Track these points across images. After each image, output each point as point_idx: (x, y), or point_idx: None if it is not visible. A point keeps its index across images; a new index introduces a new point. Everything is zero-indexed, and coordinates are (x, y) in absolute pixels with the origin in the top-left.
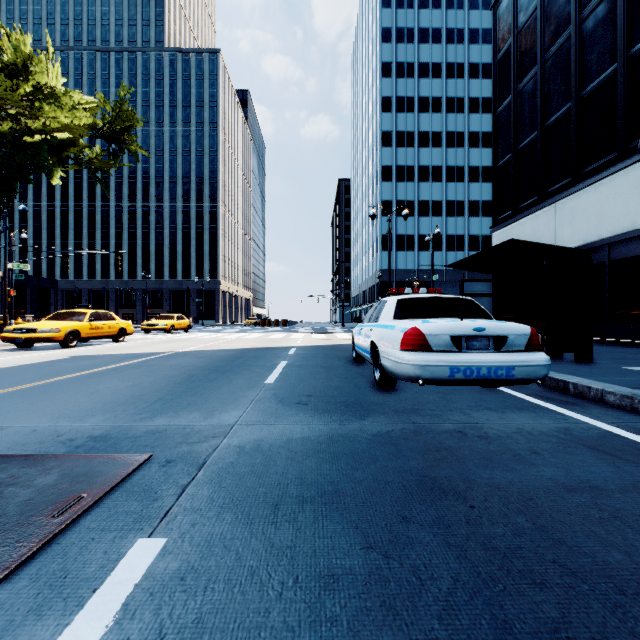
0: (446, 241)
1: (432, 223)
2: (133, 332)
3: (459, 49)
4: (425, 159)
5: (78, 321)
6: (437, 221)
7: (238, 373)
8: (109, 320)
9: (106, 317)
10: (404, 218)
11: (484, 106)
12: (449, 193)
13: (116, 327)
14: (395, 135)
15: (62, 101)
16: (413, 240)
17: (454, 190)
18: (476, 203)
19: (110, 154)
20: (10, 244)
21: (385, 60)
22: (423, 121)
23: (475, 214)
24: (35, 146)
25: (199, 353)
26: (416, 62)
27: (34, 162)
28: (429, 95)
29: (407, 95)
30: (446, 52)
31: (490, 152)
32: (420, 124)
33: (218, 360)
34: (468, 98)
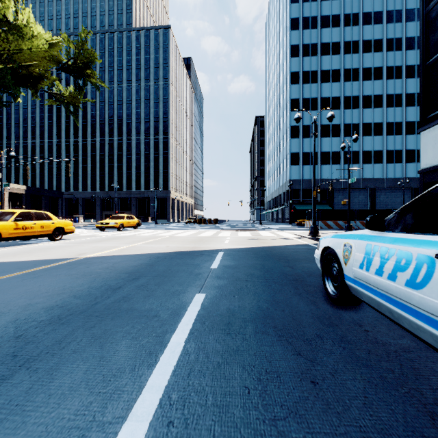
0: (343, 156)
1: (332, 142)
2: (73, 231)
3: (354, 2)
4: (326, 92)
5: (2, 221)
6: (336, 140)
7: (39, 386)
8: (43, 220)
9: (39, 217)
10: (329, 120)
11: (376, 46)
12: (346, 118)
13: (51, 226)
14: (302, 74)
15: (25, 33)
16: (316, 156)
17: (350, 115)
18: (369, 125)
19: (76, 87)
20: (0, 160)
21: (293, 16)
22: (324, 62)
23: (368, 134)
24: (2, 71)
25: (98, 263)
26: (319, 16)
27: (1, 85)
28: (329, 41)
29: (311, 42)
30: (343, 5)
31: (381, 83)
32: (322, 64)
33: (95, 286)
34: (362, 41)
